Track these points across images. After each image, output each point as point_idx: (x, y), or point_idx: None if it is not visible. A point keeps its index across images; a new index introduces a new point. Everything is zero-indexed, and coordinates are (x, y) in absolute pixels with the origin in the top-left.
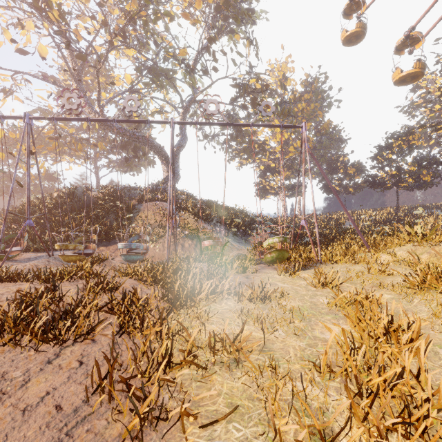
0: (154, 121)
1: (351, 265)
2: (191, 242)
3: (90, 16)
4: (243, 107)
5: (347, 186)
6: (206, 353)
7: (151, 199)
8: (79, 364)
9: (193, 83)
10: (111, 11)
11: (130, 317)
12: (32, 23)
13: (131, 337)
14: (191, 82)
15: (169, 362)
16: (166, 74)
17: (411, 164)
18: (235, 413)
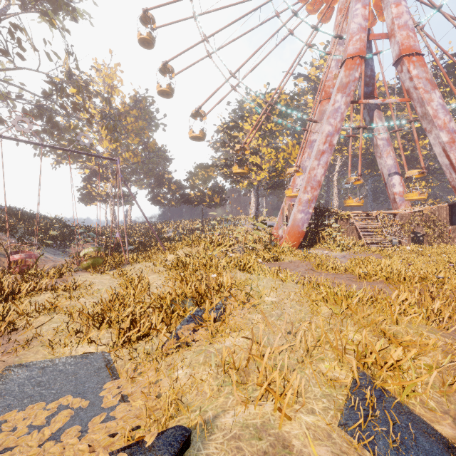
0: None
1: (149, 263)
2: None
3: None
4: (61, 106)
5: (170, 199)
6: (34, 313)
7: None
8: None
9: None
10: None
11: None
12: None
13: None
14: None
15: None
16: None
17: (208, 190)
18: (53, 323)
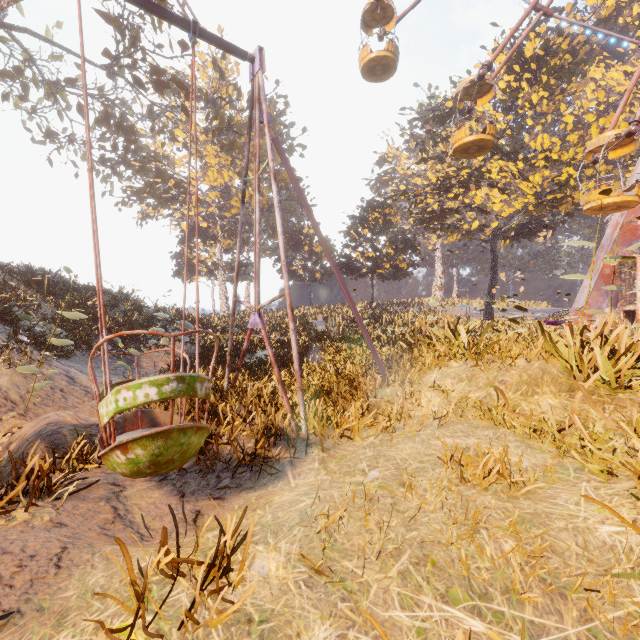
0: None
1: (385, 438)
2: None
3: None
4: (135, 83)
5: (313, 269)
6: None
7: None
8: None
9: None
10: None
11: None
12: None
13: None
14: None
15: None
16: None
17: (389, 245)
18: None
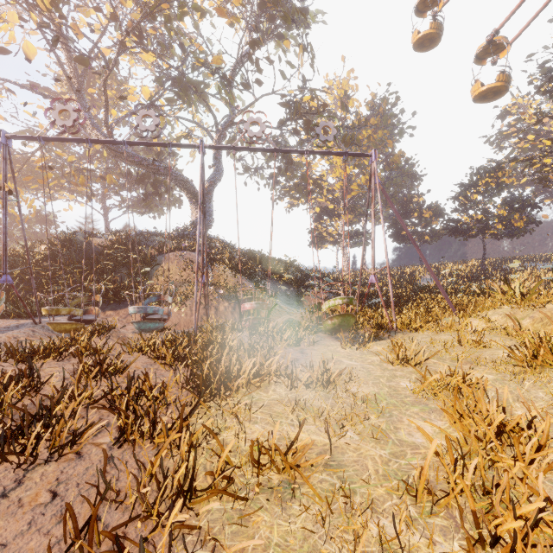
0: (178, 145)
1: (435, 334)
2: (228, 303)
3: (94, 7)
4: (294, 132)
5: (422, 233)
6: (247, 474)
7: (176, 249)
8: (51, 497)
9: (230, 100)
10: (122, 1)
11: (136, 417)
12: (15, 14)
13: (136, 447)
14: (228, 99)
15: (190, 492)
16: (195, 87)
17: (500, 207)
18: None
